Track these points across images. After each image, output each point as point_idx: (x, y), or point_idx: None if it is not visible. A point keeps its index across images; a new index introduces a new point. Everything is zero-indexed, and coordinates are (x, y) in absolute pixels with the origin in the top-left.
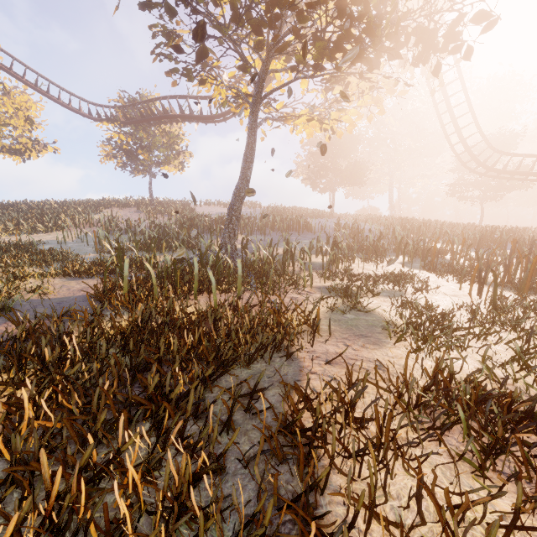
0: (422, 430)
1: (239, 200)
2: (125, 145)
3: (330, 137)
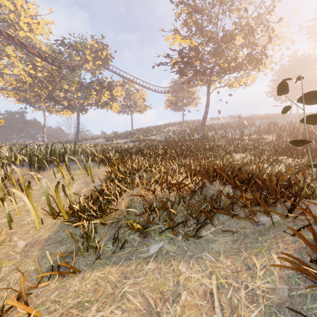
0: None
1: (204, 118)
2: (173, 101)
3: (244, 87)
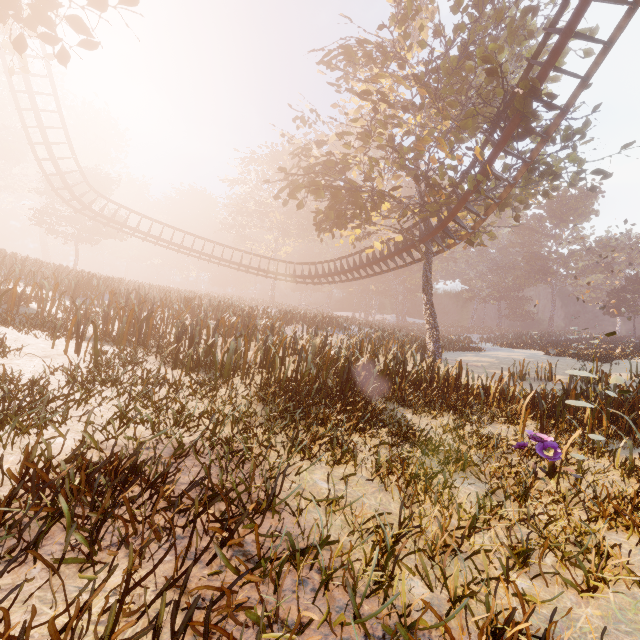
0: (5, 563)
1: None
2: None
3: None
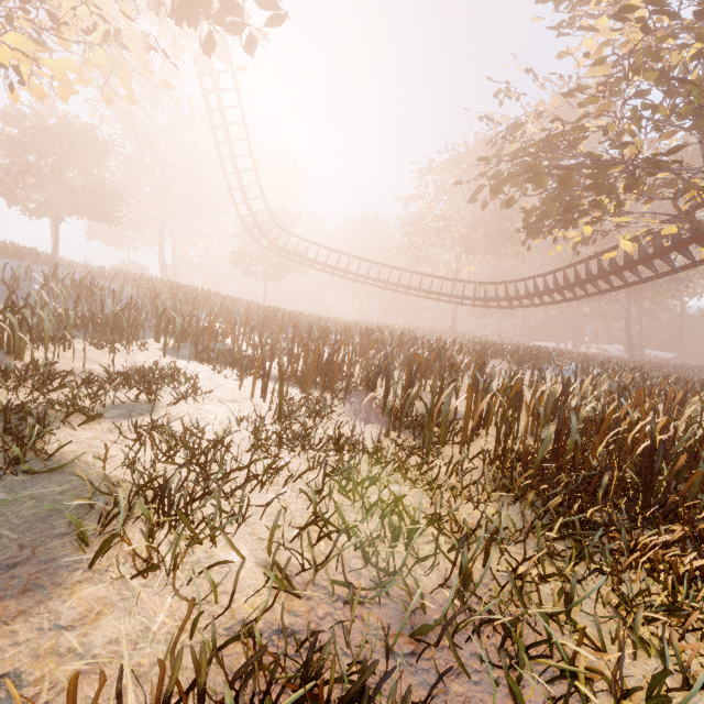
0: None
1: None
2: None
3: (12, 86)
